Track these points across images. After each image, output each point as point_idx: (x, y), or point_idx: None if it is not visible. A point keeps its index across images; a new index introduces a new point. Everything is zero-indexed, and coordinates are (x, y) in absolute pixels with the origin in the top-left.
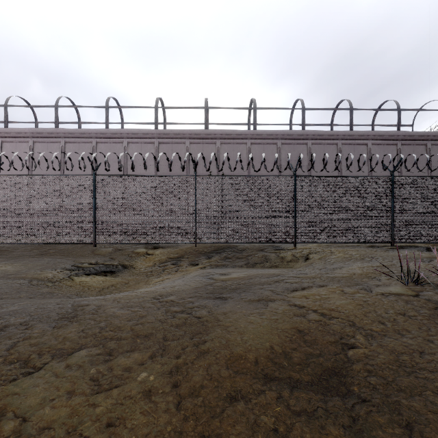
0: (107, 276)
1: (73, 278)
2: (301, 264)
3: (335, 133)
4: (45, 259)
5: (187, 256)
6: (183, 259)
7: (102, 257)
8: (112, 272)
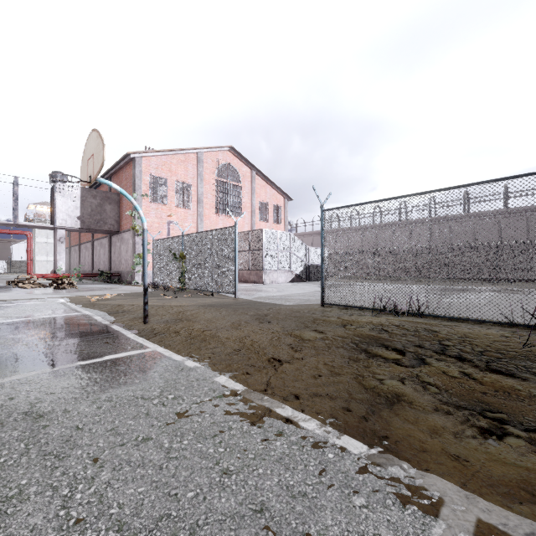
0: None
1: None
2: None
3: None
4: None
5: None
6: None
7: None
8: None
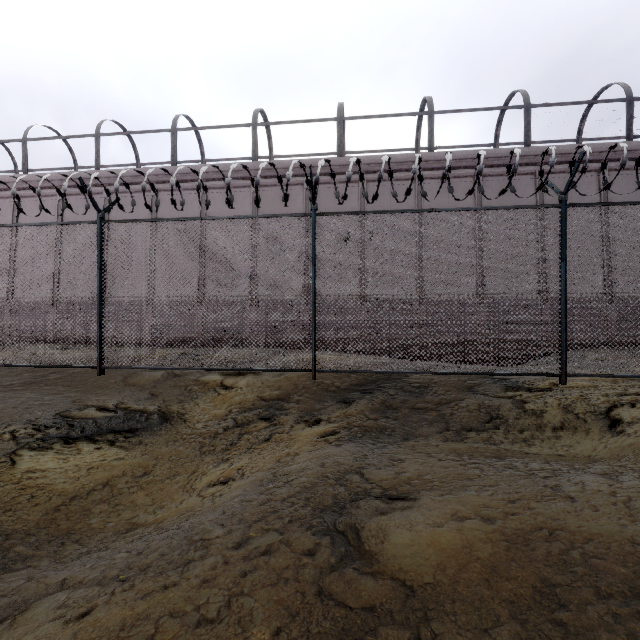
0: (115, 443)
1: (21, 453)
2: (605, 440)
3: (594, 148)
4: (23, 395)
5: (297, 398)
6: (287, 403)
7: (137, 391)
8: (131, 433)
